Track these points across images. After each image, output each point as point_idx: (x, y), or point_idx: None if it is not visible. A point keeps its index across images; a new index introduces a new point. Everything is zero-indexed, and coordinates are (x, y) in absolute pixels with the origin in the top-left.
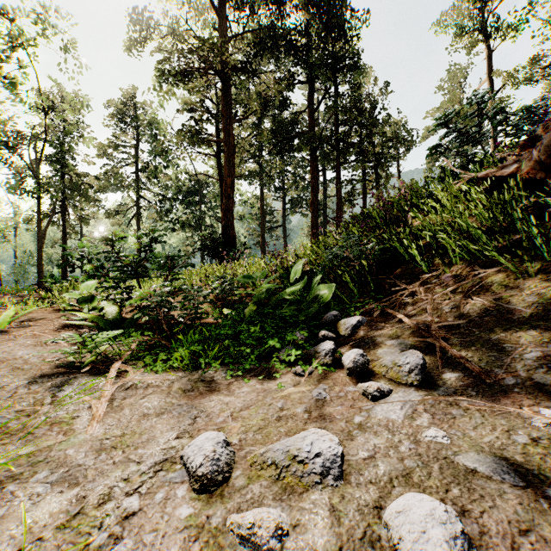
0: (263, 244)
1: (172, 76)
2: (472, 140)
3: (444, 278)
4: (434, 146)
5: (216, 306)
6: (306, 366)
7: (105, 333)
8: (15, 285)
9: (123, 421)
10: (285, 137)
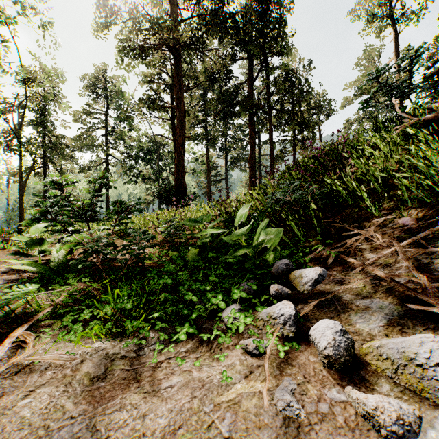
0: (209, 194)
1: (132, 50)
2: (400, 95)
3: (403, 222)
4: (364, 101)
5: (164, 248)
6: (260, 340)
7: (23, 286)
8: (1, 227)
9: None
10: (227, 104)
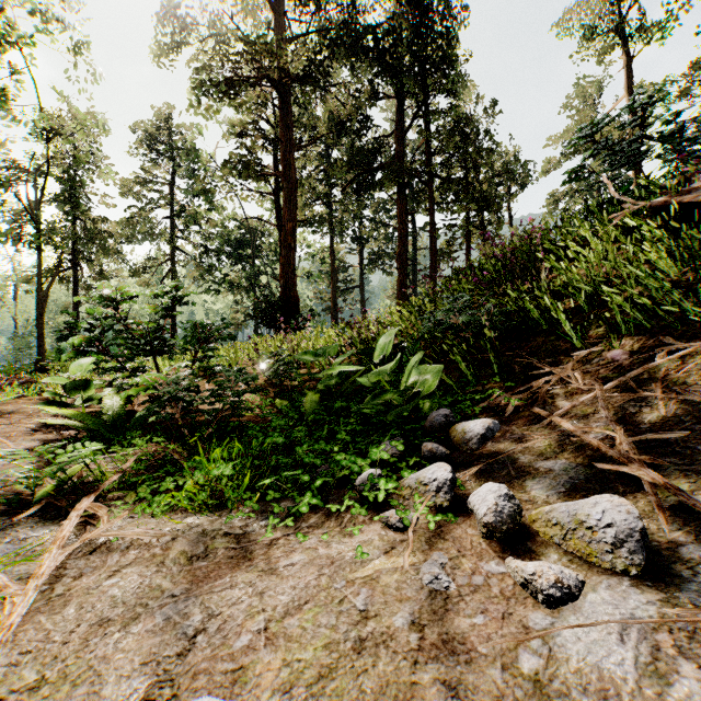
0: (334, 311)
1: (214, 86)
2: (625, 163)
3: (612, 356)
4: (572, 172)
5: (267, 395)
6: (406, 511)
7: (79, 445)
8: (9, 363)
9: (54, 640)
10: (363, 170)
